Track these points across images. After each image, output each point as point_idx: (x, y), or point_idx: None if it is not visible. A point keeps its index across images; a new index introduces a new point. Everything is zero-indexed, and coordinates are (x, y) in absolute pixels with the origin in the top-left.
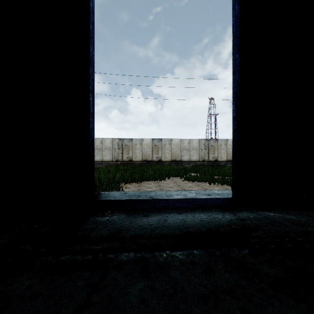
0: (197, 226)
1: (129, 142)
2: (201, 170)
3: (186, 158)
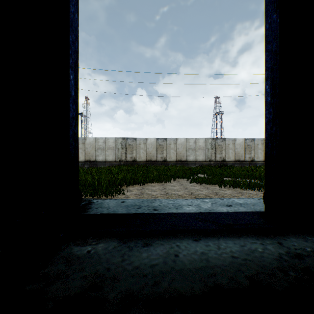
0: (230, 271)
1: (132, 141)
2: (208, 170)
3: (191, 158)
